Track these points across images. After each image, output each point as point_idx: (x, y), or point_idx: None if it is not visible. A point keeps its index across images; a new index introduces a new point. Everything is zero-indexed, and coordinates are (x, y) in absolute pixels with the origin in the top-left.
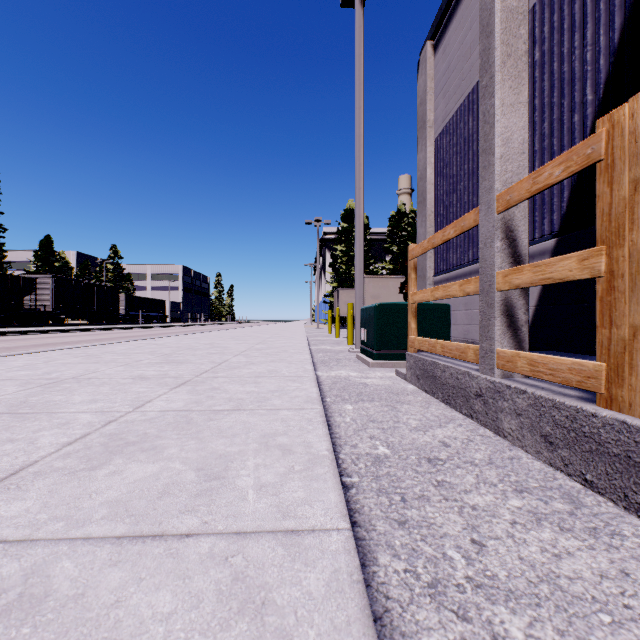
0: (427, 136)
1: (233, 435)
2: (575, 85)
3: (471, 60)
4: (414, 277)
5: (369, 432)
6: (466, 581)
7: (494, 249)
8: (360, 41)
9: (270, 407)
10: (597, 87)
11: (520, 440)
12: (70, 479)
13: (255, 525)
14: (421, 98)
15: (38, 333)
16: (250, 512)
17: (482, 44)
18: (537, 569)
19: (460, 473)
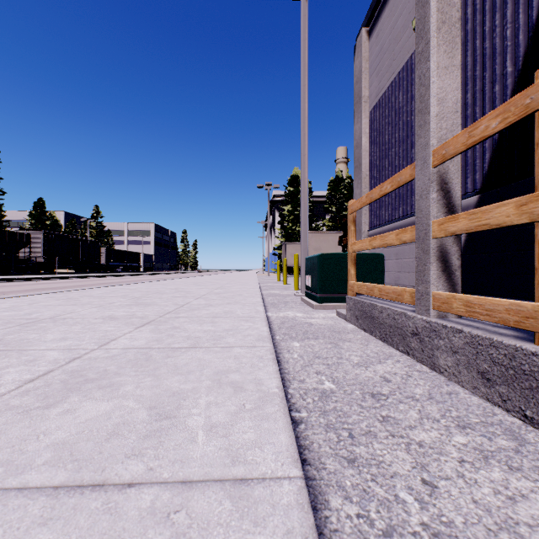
0: (362, 110)
1: (188, 372)
2: (496, 59)
3: (401, 42)
4: (353, 229)
5: (315, 368)
6: (422, 529)
7: (430, 200)
8: (305, 28)
9: (224, 345)
10: (516, 60)
11: (456, 376)
12: (22, 418)
13: (202, 472)
14: (357, 77)
15: (31, 280)
16: (198, 456)
17: (418, 14)
18: (494, 514)
19: (403, 408)
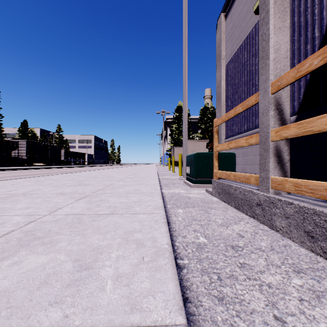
0: (221, 64)
1: (106, 232)
2: (308, 28)
3: (246, 21)
4: (216, 137)
5: (193, 227)
6: None
7: (269, 116)
8: (185, 13)
9: (133, 212)
10: (321, 28)
11: (288, 233)
12: None
13: (106, 320)
14: (218, 44)
15: (18, 170)
16: (105, 304)
17: None
18: None
19: (254, 257)
